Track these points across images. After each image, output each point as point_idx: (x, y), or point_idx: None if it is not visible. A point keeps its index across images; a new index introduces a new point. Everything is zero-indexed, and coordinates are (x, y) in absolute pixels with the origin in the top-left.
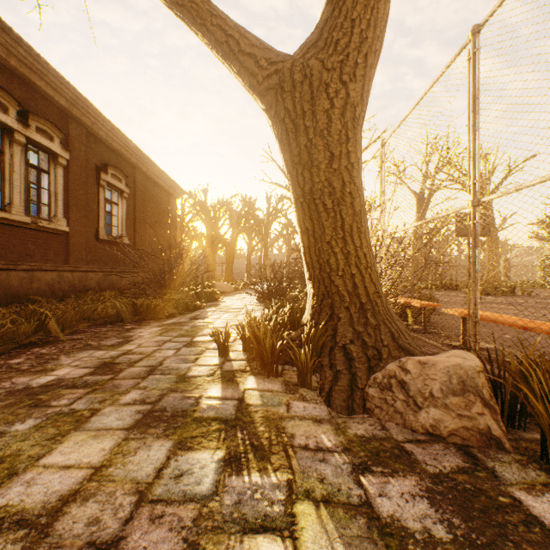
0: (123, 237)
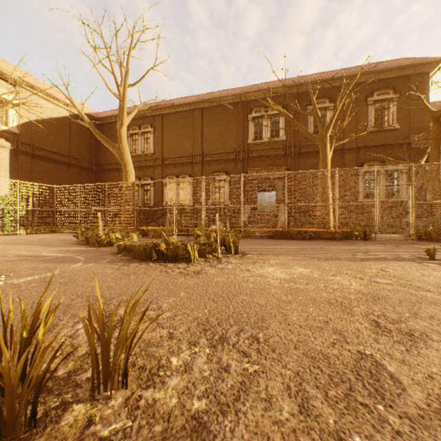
0: None
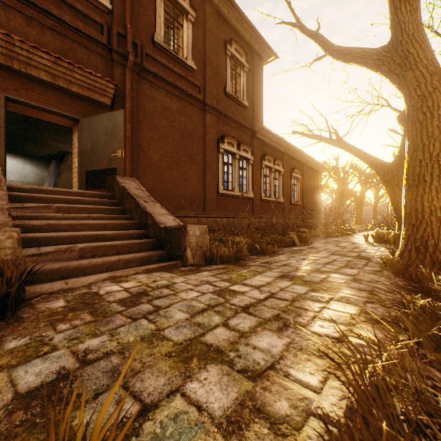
0: (298, 201)
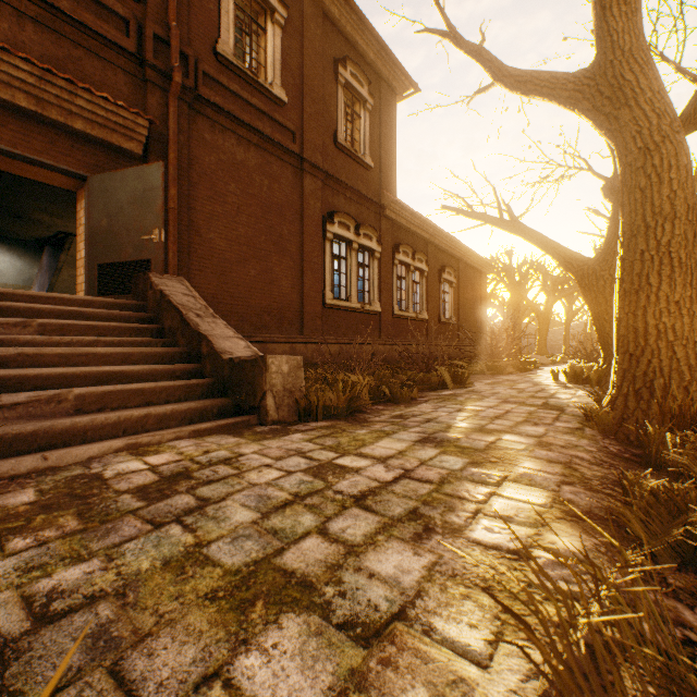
0: (452, 318)
